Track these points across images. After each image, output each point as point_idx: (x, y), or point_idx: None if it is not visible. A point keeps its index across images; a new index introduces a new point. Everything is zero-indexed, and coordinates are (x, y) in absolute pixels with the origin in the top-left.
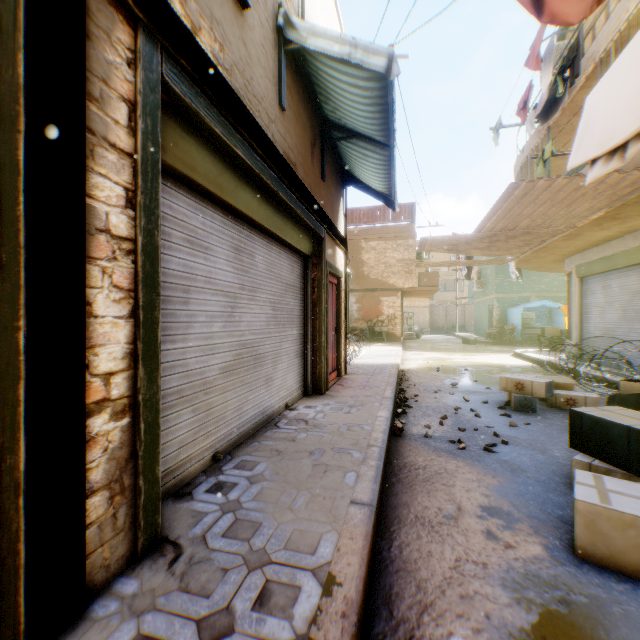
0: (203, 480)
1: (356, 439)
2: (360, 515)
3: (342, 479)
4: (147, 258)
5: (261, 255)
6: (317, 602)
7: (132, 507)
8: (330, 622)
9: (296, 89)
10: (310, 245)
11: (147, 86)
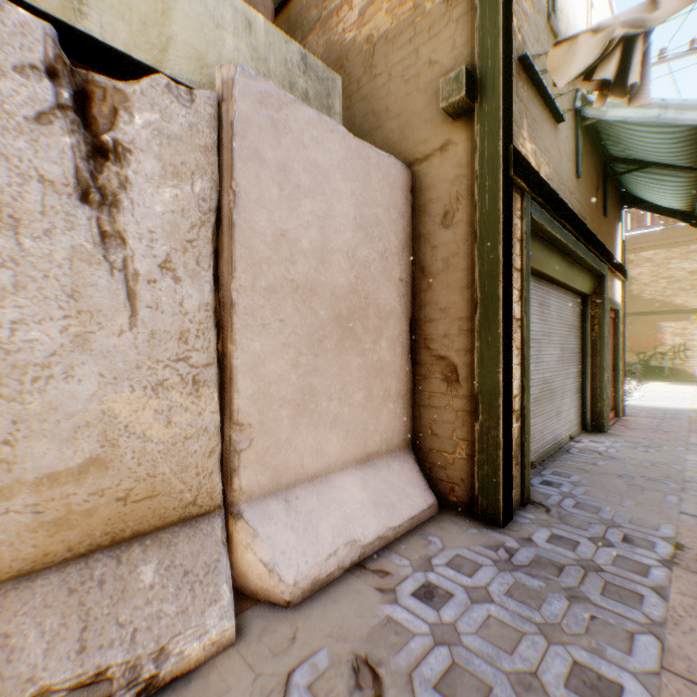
0: (531, 477)
1: (664, 474)
2: (691, 521)
3: (662, 498)
4: (526, 329)
5: (553, 304)
6: (671, 551)
7: (520, 475)
8: (686, 560)
9: (584, 148)
10: (590, 285)
11: (526, 226)
